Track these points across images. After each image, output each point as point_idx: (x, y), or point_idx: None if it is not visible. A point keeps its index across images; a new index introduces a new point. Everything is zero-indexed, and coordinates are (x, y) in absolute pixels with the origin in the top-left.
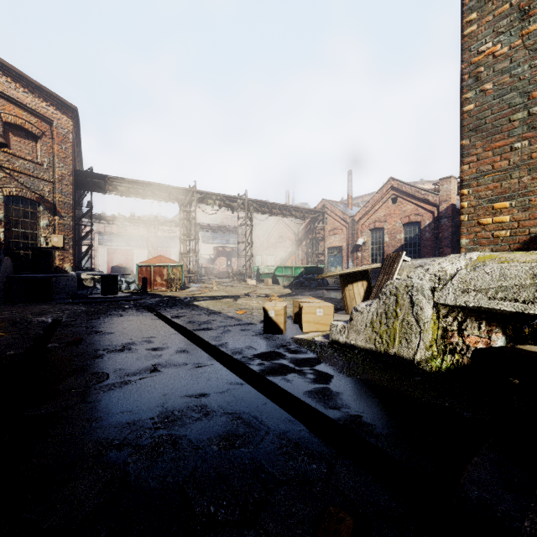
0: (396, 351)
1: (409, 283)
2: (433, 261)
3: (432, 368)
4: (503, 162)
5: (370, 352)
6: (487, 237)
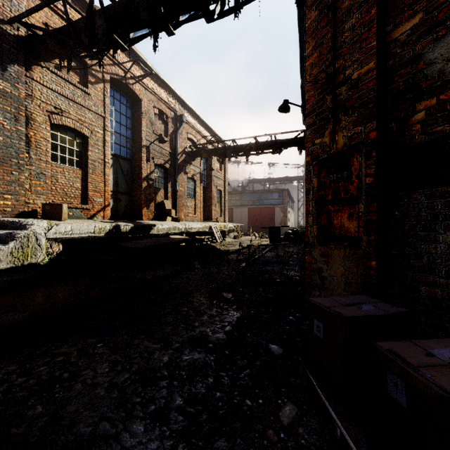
0: (30, 262)
1: (35, 231)
2: (32, 222)
3: (45, 263)
4: (8, 177)
5: (12, 269)
6: (1, 210)
